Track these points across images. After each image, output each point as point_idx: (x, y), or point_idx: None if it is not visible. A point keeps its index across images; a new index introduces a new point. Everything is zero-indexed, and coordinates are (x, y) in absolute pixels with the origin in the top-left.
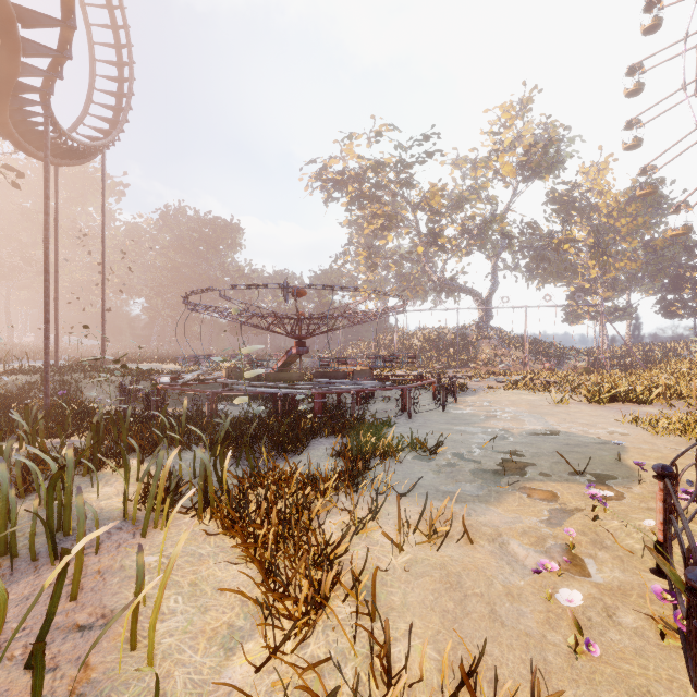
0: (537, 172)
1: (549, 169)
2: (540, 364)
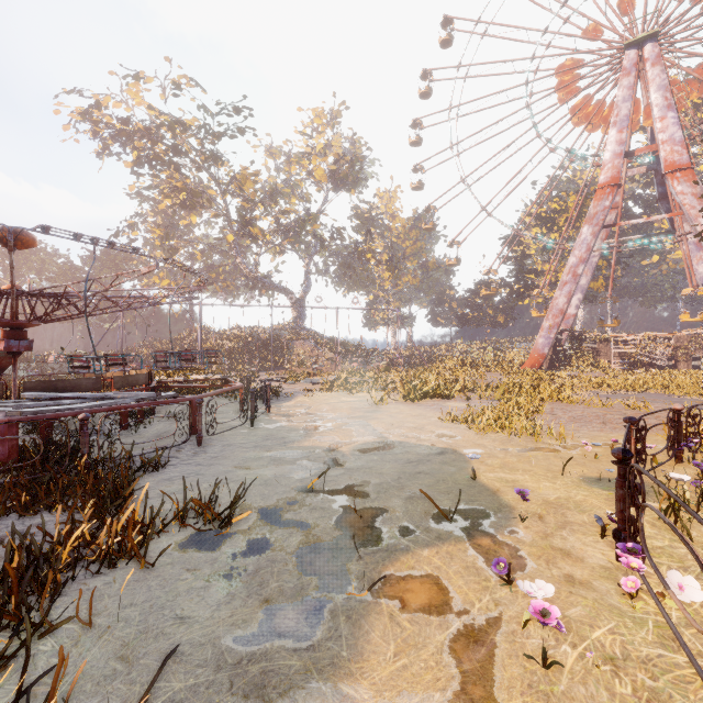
0: (345, 183)
1: (355, 183)
2: (350, 364)
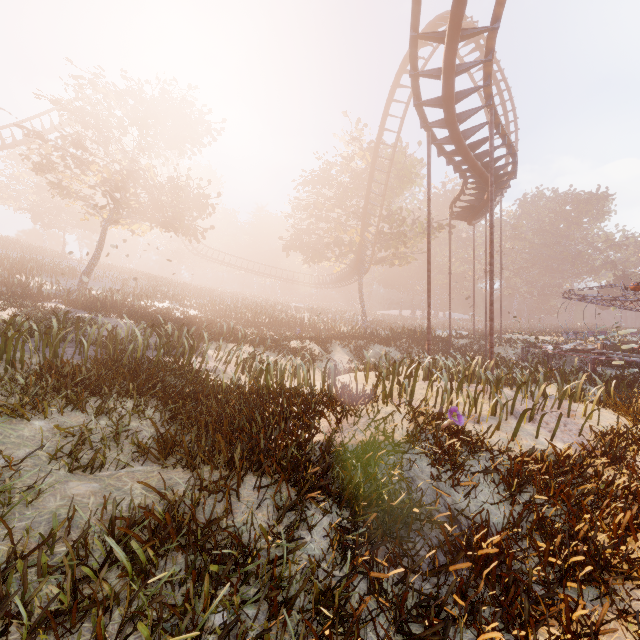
0: None
1: None
2: None
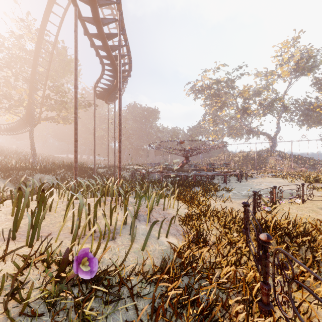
0: (302, 73)
1: (309, 70)
2: (300, 168)
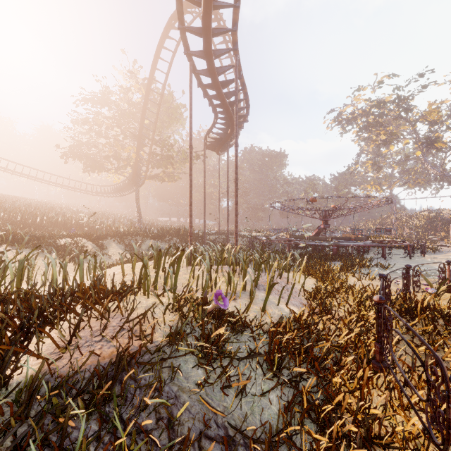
0: None
1: None
2: None
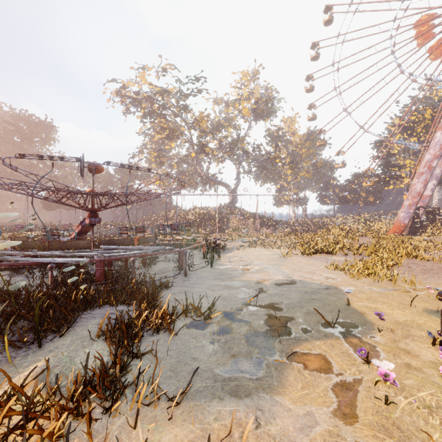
0: (262, 116)
1: (268, 114)
2: (265, 230)
